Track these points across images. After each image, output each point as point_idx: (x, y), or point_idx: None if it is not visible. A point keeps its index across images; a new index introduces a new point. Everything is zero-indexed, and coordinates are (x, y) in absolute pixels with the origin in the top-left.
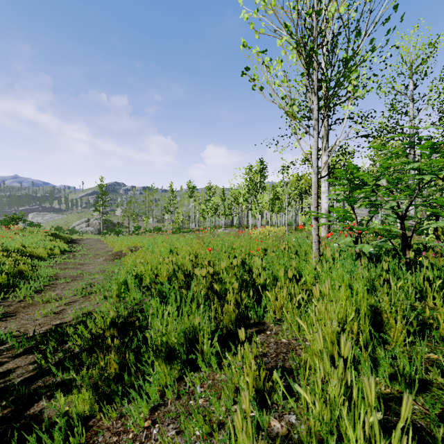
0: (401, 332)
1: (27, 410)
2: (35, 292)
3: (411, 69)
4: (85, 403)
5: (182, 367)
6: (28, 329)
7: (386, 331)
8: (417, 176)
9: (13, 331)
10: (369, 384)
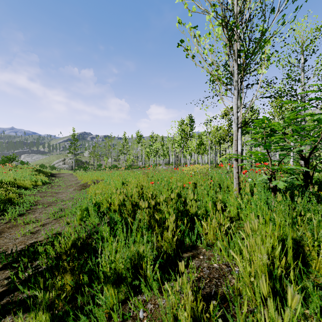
0: None
1: None
2: (19, 215)
3: (302, 47)
4: None
5: (127, 290)
6: (9, 247)
7: (308, 261)
8: None
9: None
10: None
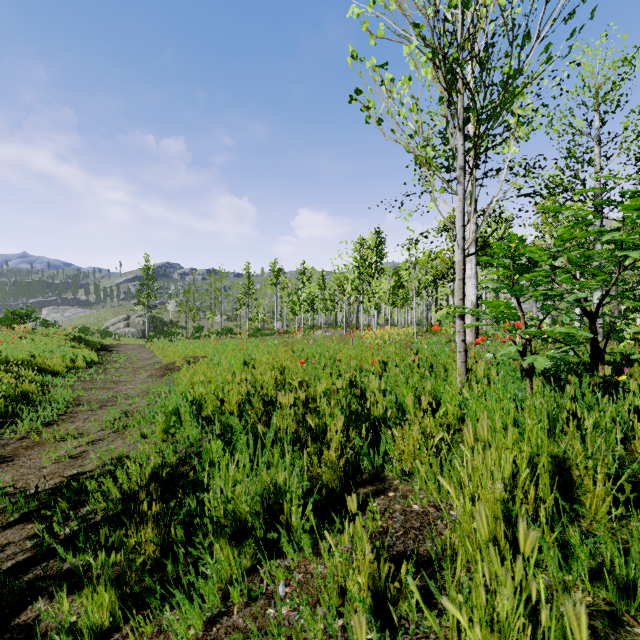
0: (603, 499)
1: (15, 616)
2: (44, 424)
3: (596, 97)
4: (104, 608)
5: (256, 550)
6: (30, 482)
7: (579, 497)
8: (619, 252)
9: (7, 485)
10: (574, 613)
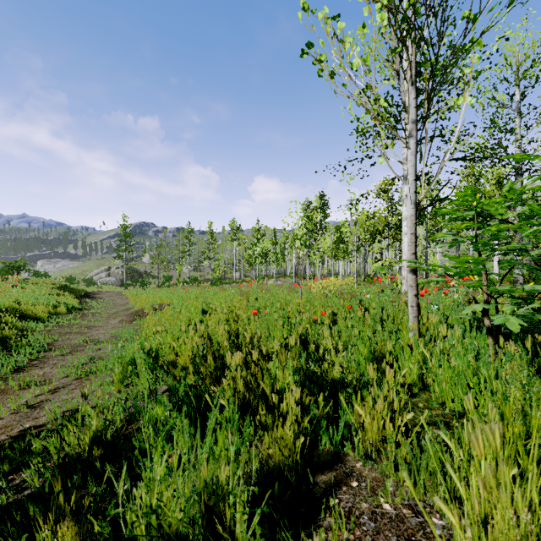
0: None
1: None
2: (14, 370)
3: (517, 73)
4: None
5: None
6: None
7: None
8: None
9: None
10: None
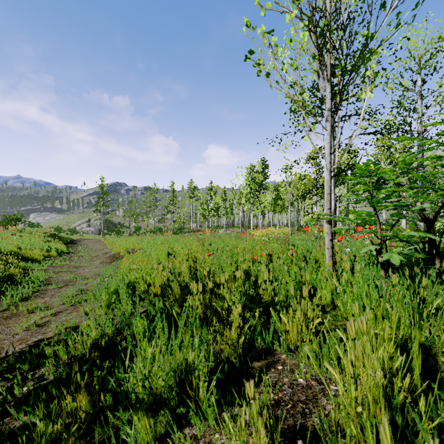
0: None
1: None
2: (22, 299)
3: (419, 64)
4: None
5: (169, 419)
6: (4, 346)
7: (442, 378)
8: None
9: None
10: None
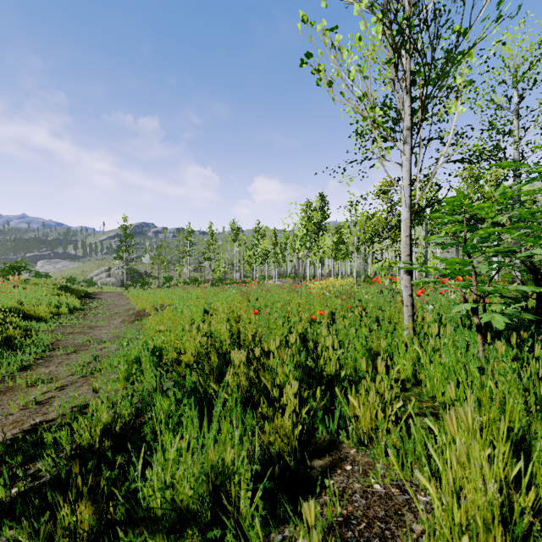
0: None
1: None
2: (20, 369)
3: (515, 76)
4: None
5: (199, 541)
6: None
7: None
8: None
9: None
10: None
